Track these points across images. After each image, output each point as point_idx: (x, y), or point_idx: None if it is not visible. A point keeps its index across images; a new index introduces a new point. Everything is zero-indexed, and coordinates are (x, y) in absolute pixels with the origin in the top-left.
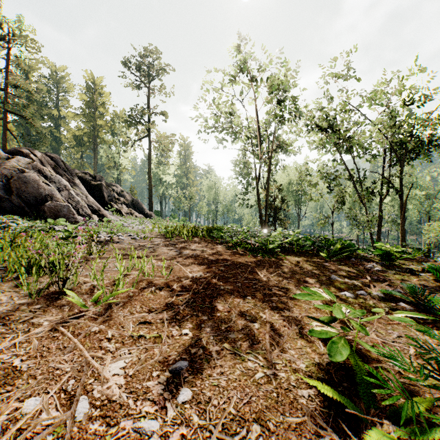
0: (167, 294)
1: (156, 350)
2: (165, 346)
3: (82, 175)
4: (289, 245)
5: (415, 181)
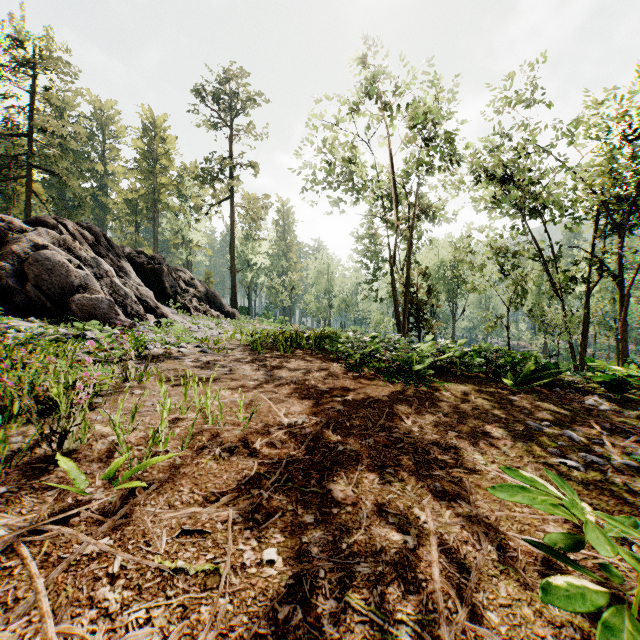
0: (242, 462)
1: (204, 611)
2: (224, 599)
3: (134, 256)
4: (448, 364)
5: (637, 261)
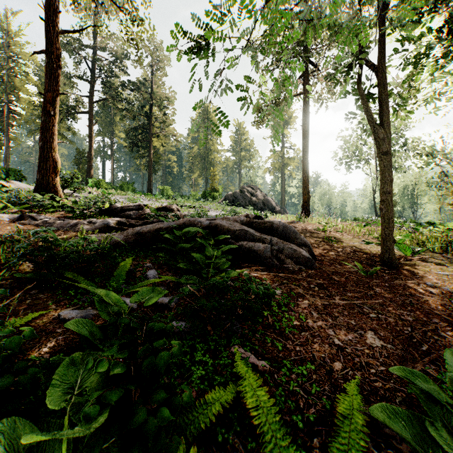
0: None
1: None
2: None
3: None
4: None
5: None
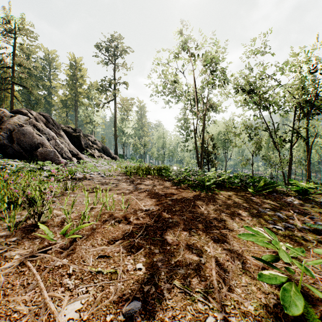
0: (124, 227)
1: (111, 288)
2: (120, 283)
3: (66, 129)
4: (222, 182)
5: (316, 132)
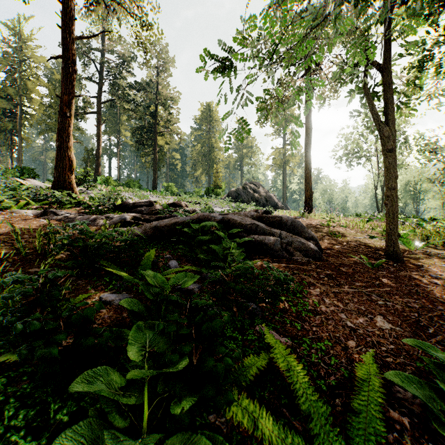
0: None
1: None
2: None
3: None
4: None
5: None
